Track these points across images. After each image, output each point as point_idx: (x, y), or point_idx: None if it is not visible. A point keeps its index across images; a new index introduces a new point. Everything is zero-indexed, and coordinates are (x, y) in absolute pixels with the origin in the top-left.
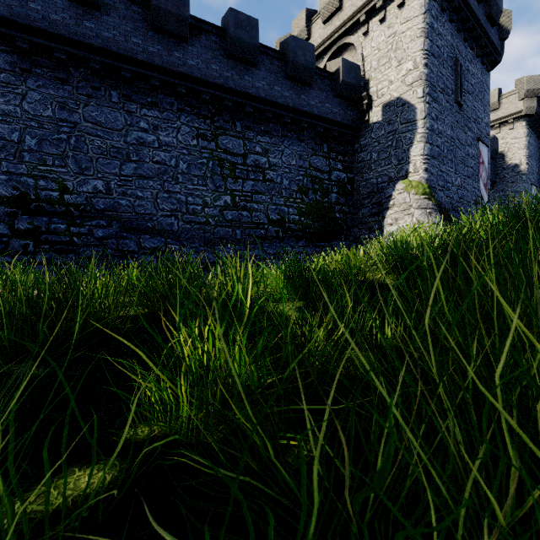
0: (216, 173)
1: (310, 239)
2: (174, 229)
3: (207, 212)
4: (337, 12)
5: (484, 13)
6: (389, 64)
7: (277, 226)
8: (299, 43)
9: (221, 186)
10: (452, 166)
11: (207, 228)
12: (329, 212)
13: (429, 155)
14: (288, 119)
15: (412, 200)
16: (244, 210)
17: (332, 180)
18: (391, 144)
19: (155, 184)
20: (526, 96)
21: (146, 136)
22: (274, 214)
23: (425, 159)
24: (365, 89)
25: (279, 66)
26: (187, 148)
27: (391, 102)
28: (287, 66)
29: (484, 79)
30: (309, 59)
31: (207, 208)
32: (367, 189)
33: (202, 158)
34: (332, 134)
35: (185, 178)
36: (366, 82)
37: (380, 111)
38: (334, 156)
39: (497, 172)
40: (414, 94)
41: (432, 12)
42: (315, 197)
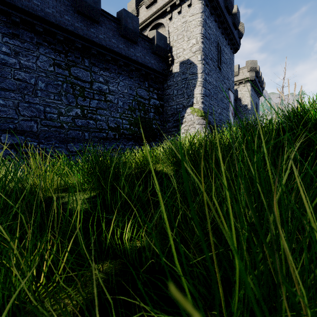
0: (69, 92)
1: (136, 140)
2: (33, 130)
3: (62, 119)
4: (154, 2)
5: (231, 21)
6: (183, 39)
7: (114, 131)
8: (128, 14)
9: (73, 101)
10: (216, 102)
11: (62, 130)
12: (149, 124)
13: (204, 94)
14: (122, 62)
15: (195, 119)
16: (91, 119)
17: (150, 104)
18: (184, 86)
19: (16, 96)
20: (250, 70)
21: (8, 58)
22: (113, 123)
23: (202, 96)
24: (170, 51)
25: (116, 27)
26: (45, 72)
27: (184, 61)
28: (121, 28)
29: (232, 57)
30: (135, 26)
31: (61, 117)
32: (171, 111)
33: (58, 80)
34: (150, 76)
35: (43, 93)
36: (171, 47)
37: (178, 66)
38: (152, 90)
39: (237, 108)
40: (196, 58)
41: (206, 13)
42: (140, 114)
